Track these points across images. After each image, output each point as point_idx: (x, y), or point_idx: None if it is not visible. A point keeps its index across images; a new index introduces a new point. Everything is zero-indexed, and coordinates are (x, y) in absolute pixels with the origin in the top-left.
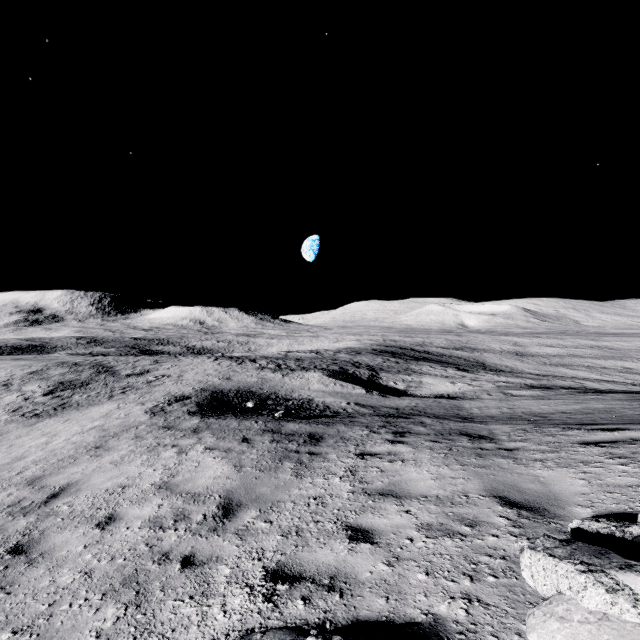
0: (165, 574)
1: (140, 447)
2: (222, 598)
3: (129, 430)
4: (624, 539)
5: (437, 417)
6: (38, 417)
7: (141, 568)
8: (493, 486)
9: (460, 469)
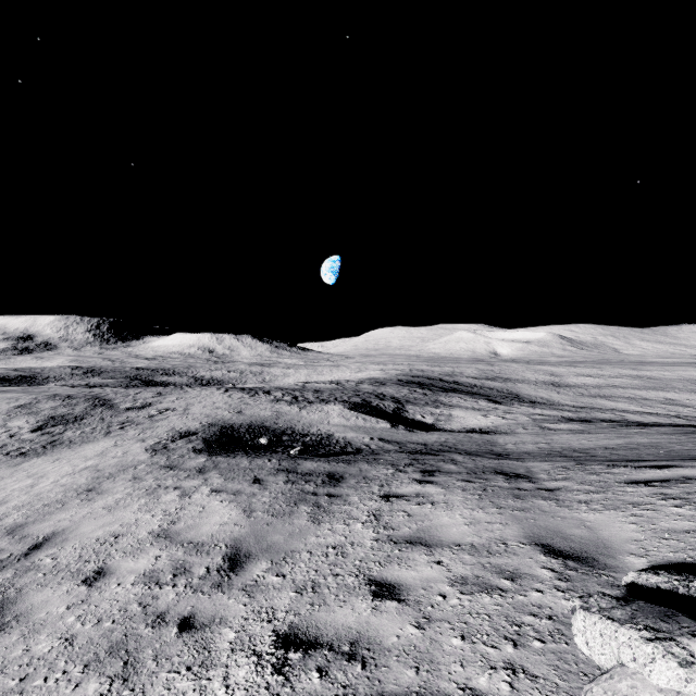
0: (159, 640)
1: (138, 490)
2: (224, 669)
3: (126, 470)
4: (689, 596)
5: (469, 454)
6: (24, 456)
7: (132, 633)
8: (534, 532)
9: (497, 513)
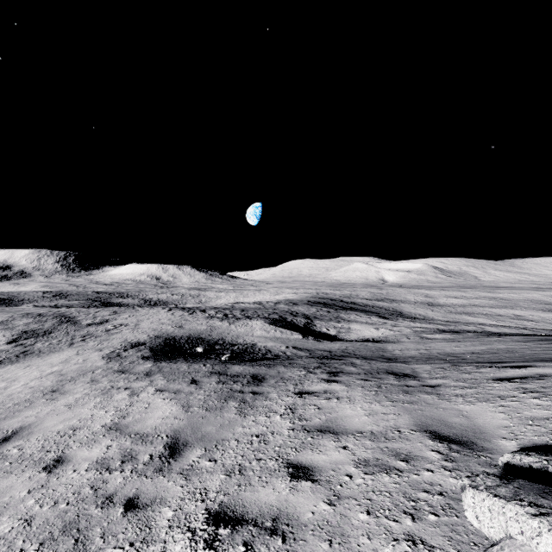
0: (107, 519)
1: (95, 390)
2: (163, 545)
3: (85, 374)
4: None
5: (365, 358)
6: (0, 364)
7: (83, 513)
8: (422, 421)
9: (390, 405)
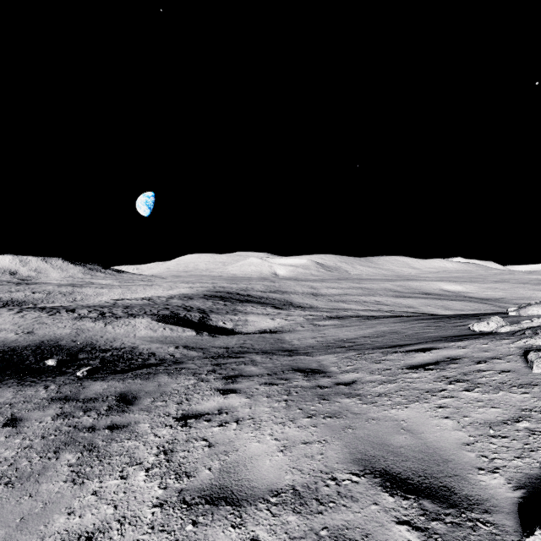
0: None
1: None
2: None
3: None
4: None
5: (265, 353)
6: None
7: None
8: (361, 451)
9: (310, 425)
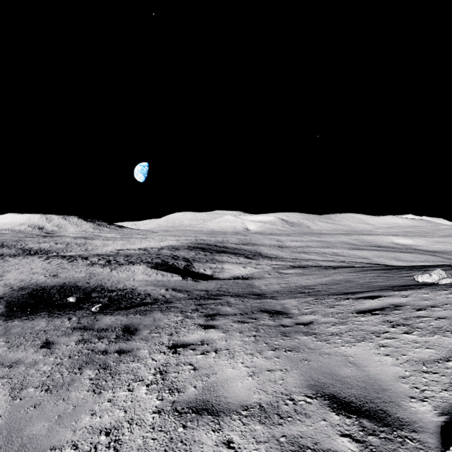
0: None
1: None
2: None
3: None
4: None
5: (238, 296)
6: None
7: None
8: (314, 378)
9: (274, 356)
